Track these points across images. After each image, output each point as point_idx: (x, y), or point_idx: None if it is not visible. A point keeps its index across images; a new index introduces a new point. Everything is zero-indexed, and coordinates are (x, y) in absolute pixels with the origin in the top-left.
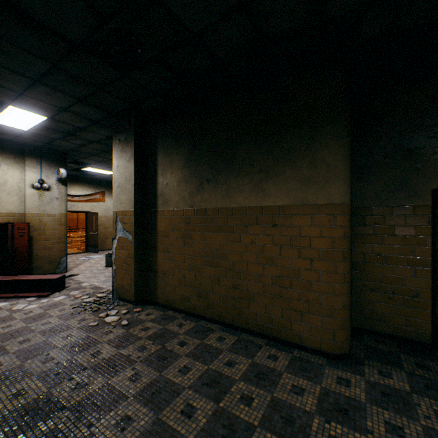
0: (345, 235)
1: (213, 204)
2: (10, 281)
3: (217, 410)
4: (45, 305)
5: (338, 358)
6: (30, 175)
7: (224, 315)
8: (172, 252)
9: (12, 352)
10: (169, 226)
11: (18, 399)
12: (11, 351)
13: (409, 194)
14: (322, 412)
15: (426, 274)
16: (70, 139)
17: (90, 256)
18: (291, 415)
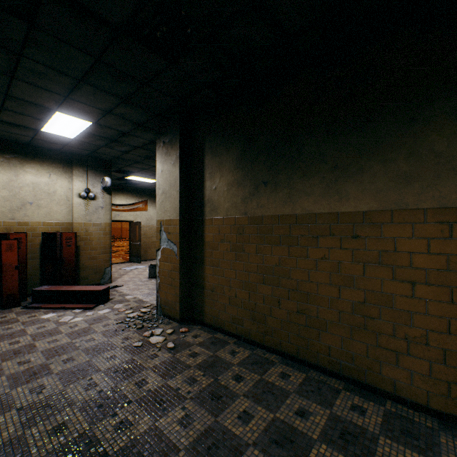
0: None
1: (272, 210)
2: (58, 291)
3: None
4: (90, 319)
5: (455, 421)
6: (77, 184)
7: (286, 344)
8: (221, 266)
9: (56, 372)
10: (218, 236)
11: (58, 436)
12: (54, 371)
13: None
14: None
15: None
16: (114, 145)
17: (133, 266)
18: None
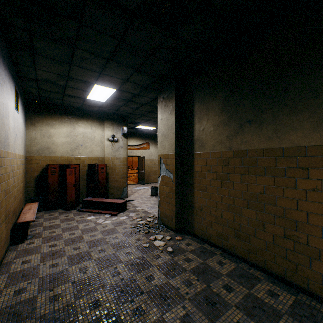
0: None
1: (256, 145)
2: (96, 201)
3: None
4: (114, 222)
5: None
6: (107, 132)
7: (271, 264)
8: (208, 191)
9: (94, 258)
10: (205, 167)
11: (95, 309)
12: (93, 258)
13: None
14: None
15: None
16: (129, 104)
17: (140, 187)
18: None
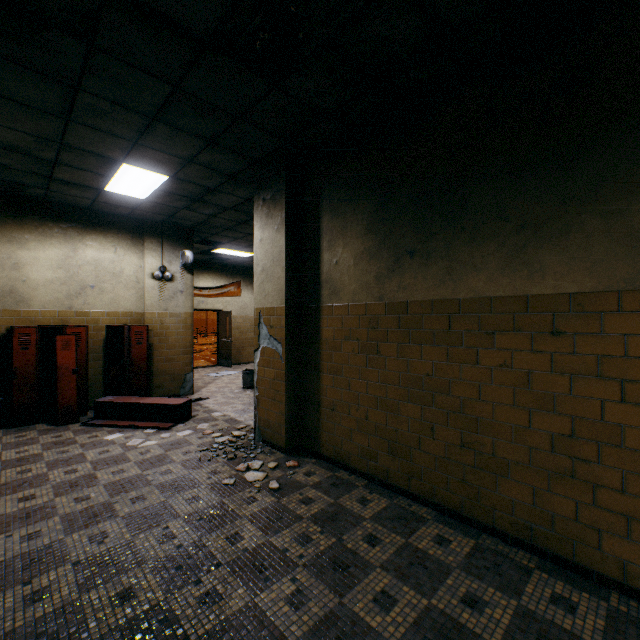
0: None
1: (421, 294)
2: (126, 404)
3: None
4: (166, 442)
5: None
6: (149, 261)
7: (443, 493)
8: (345, 374)
9: (121, 515)
10: (340, 331)
11: (123, 606)
12: (120, 513)
13: None
14: None
15: None
16: (198, 207)
17: (222, 371)
18: None
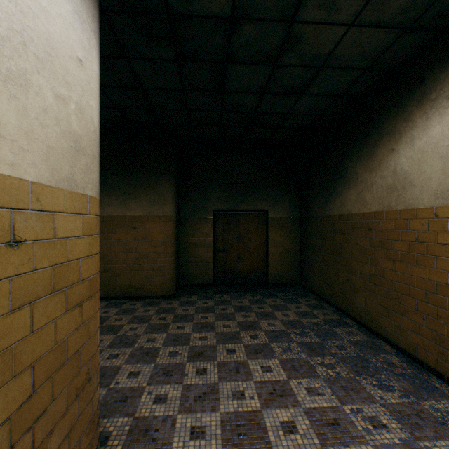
0: (173, 232)
1: None
2: None
3: (103, 326)
4: None
5: (169, 297)
6: None
7: None
8: None
9: None
10: None
11: None
12: None
13: (205, 212)
14: (158, 313)
15: (211, 250)
16: None
17: None
18: (143, 318)
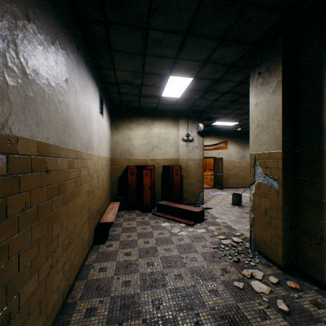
0: None
1: None
2: (170, 206)
3: None
4: (191, 235)
5: None
6: (181, 132)
7: None
8: None
9: (169, 287)
10: None
11: None
12: (168, 285)
13: None
14: None
15: None
16: (207, 96)
17: (217, 192)
18: None
